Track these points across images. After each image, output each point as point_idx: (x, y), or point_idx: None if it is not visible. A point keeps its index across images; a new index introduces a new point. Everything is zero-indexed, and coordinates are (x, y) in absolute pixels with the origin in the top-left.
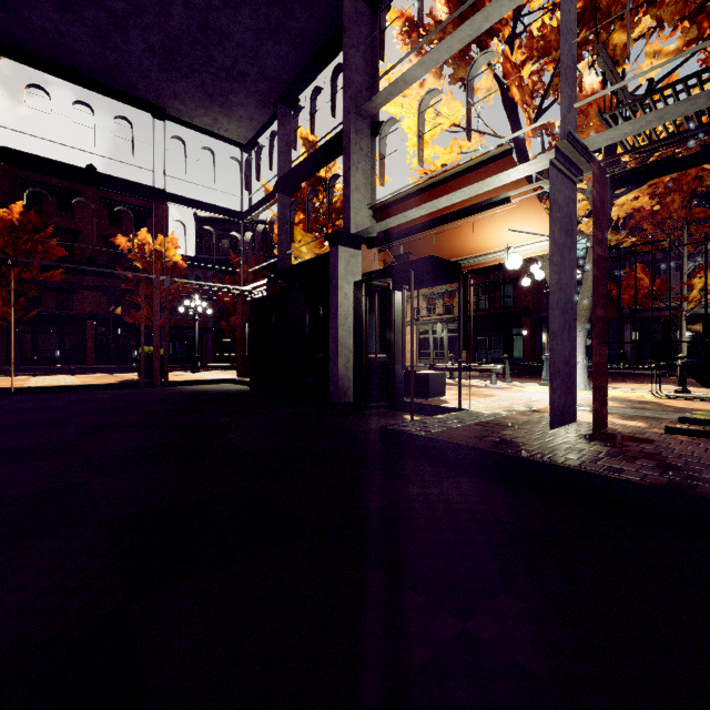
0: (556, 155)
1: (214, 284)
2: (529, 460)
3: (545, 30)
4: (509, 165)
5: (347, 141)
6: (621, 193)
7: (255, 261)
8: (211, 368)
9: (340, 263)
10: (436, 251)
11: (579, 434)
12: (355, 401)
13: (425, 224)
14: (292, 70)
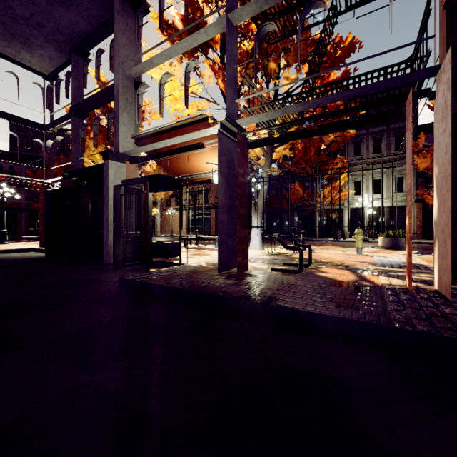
0: (221, 127)
1: (18, 176)
2: (189, 291)
3: (241, 50)
4: (208, 126)
5: (117, 92)
6: (277, 146)
7: (65, 159)
8: (23, 240)
9: (110, 171)
10: (178, 168)
11: (231, 274)
12: (114, 262)
13: (162, 153)
14: (81, 32)
